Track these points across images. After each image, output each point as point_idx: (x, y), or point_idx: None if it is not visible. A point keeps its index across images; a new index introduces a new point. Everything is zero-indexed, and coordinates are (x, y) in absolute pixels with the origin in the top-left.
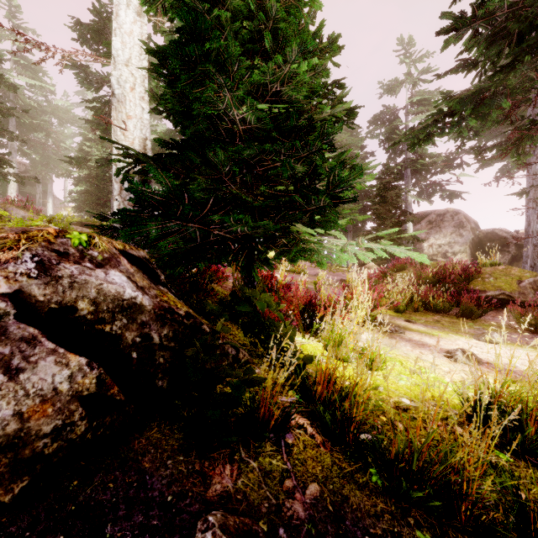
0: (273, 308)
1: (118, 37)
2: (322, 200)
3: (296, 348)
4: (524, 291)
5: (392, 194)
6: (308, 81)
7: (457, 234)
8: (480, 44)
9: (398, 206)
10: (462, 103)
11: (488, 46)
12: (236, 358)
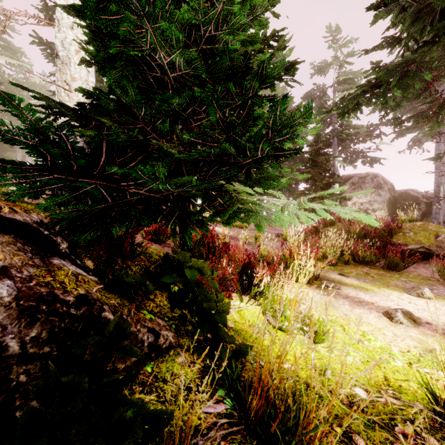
0: (206, 275)
1: (62, 0)
2: (259, 149)
3: (227, 336)
4: (441, 244)
5: (323, 159)
6: (244, 22)
7: (376, 194)
8: (406, 19)
9: (327, 169)
10: (389, 75)
11: (412, 23)
12: (154, 345)
